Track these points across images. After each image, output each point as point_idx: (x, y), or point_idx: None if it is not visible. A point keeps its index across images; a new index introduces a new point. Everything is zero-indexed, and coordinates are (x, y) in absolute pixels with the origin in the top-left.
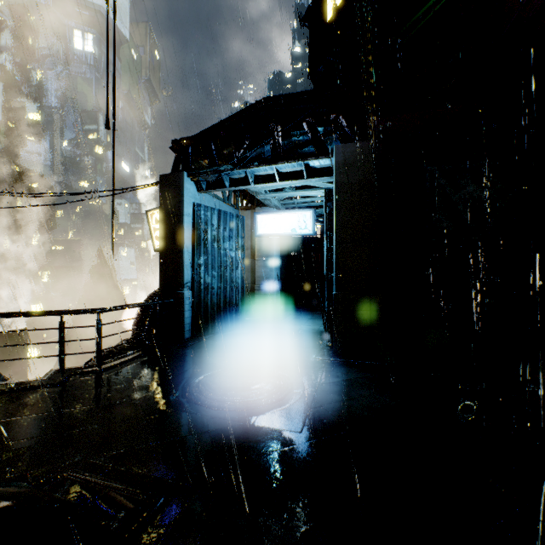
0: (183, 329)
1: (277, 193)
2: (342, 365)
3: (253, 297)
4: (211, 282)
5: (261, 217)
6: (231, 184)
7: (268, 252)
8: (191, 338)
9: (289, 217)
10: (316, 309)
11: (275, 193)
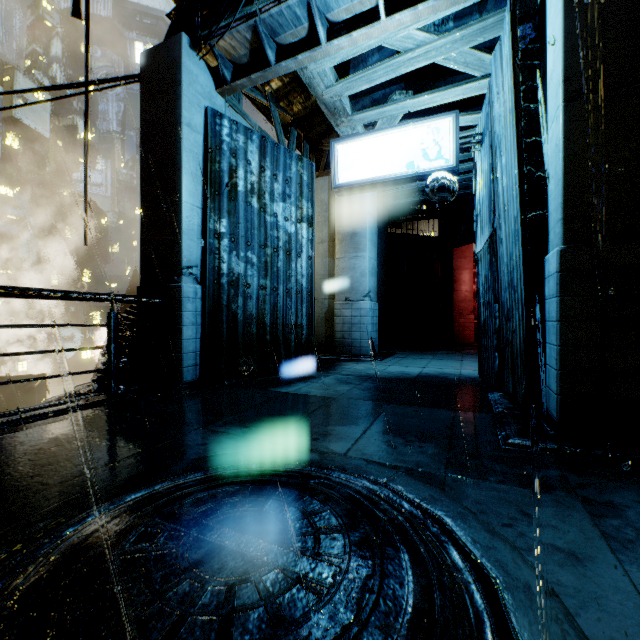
0: (179, 361)
1: (375, 109)
2: (632, 478)
3: (331, 322)
4: (245, 273)
5: (345, 148)
6: (280, 60)
7: (357, 243)
8: (199, 382)
9: (403, 139)
10: (435, 348)
11: (371, 110)
